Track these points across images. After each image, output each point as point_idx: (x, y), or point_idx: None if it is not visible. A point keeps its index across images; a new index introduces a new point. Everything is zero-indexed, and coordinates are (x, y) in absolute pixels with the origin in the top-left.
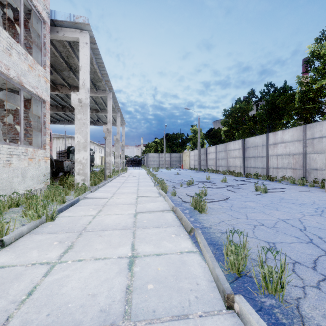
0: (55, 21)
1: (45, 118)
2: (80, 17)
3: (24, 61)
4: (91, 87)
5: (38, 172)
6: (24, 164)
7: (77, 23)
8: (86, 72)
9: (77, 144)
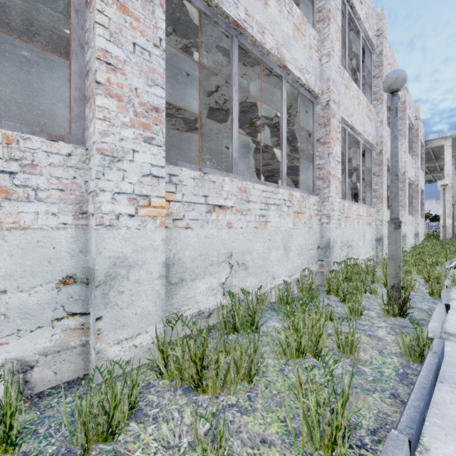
0: (427, 140)
1: (422, 201)
2: (447, 133)
3: (421, 176)
4: (430, 159)
5: (422, 231)
6: (421, 227)
7: (444, 137)
8: (450, 165)
9: (442, 214)
